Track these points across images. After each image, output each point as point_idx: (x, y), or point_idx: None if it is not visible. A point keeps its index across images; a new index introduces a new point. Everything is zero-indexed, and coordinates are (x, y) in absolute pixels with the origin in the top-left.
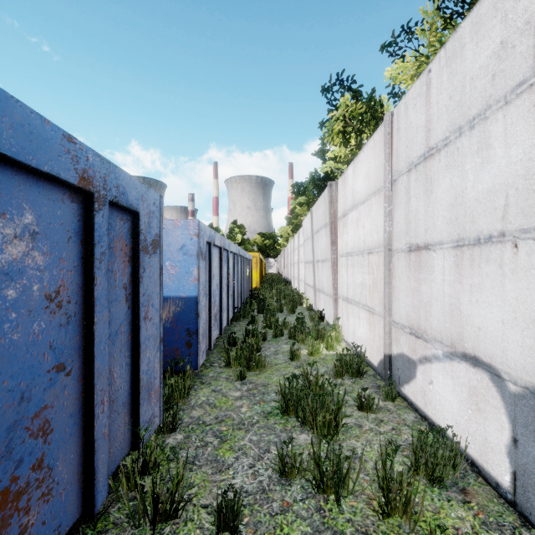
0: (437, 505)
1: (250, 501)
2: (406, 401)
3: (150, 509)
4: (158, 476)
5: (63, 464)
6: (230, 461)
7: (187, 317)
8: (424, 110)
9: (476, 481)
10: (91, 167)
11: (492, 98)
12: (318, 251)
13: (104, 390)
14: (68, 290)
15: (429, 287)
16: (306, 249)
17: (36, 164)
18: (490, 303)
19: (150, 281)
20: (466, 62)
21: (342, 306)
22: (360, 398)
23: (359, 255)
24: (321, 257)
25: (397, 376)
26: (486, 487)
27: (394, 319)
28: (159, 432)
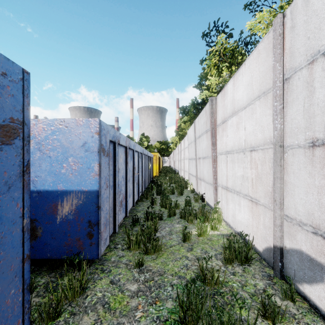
0: None
1: None
2: (307, 301)
3: None
4: None
5: None
6: None
7: (89, 209)
8: None
9: None
10: None
11: None
12: (199, 151)
13: None
14: None
15: None
16: (190, 150)
17: None
18: None
19: None
20: None
21: (221, 193)
22: (264, 304)
23: (240, 152)
24: (202, 155)
25: (291, 270)
26: None
27: (287, 214)
28: None
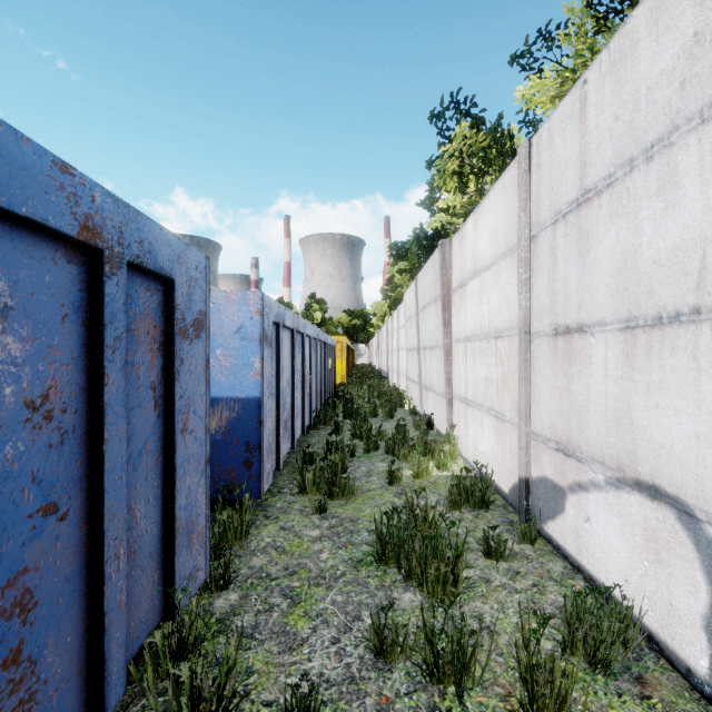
0: (603, 702)
1: (333, 695)
2: (551, 544)
3: (188, 710)
4: (199, 662)
5: (55, 652)
6: (304, 634)
7: (246, 426)
8: (577, 137)
9: (657, 664)
10: (99, 212)
11: (681, 115)
12: (425, 334)
13: (120, 539)
14: (62, 393)
15: (584, 386)
16: (408, 332)
17: (7, 203)
18: (677, 409)
19: (191, 377)
20: (641, 66)
21: (458, 409)
22: (487, 540)
23: (483, 340)
24: (429, 342)
25: (537, 508)
26: (671, 674)
27: (534, 429)
28: (204, 590)
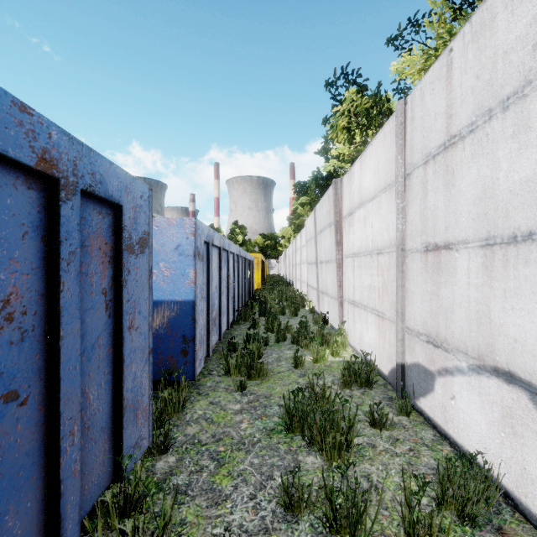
0: None
1: None
2: (422, 416)
3: None
4: (141, 519)
5: (16, 517)
6: (228, 491)
7: (183, 322)
8: (444, 95)
9: (513, 517)
10: (55, 147)
11: (533, 72)
12: (321, 251)
13: (75, 418)
14: (22, 298)
15: (450, 292)
16: (309, 250)
17: None
18: (530, 310)
19: (137, 285)
20: (498, 34)
21: (348, 309)
22: (372, 413)
23: (367, 255)
24: (325, 257)
25: (411, 388)
26: (525, 526)
27: (408, 325)
28: (148, 454)
